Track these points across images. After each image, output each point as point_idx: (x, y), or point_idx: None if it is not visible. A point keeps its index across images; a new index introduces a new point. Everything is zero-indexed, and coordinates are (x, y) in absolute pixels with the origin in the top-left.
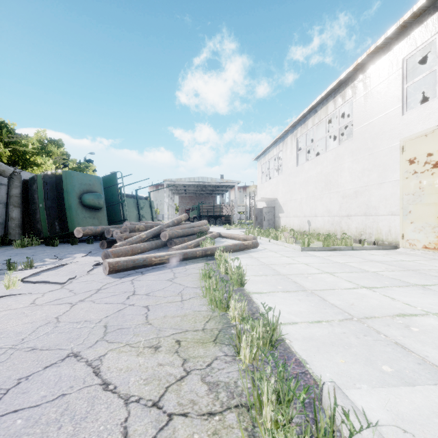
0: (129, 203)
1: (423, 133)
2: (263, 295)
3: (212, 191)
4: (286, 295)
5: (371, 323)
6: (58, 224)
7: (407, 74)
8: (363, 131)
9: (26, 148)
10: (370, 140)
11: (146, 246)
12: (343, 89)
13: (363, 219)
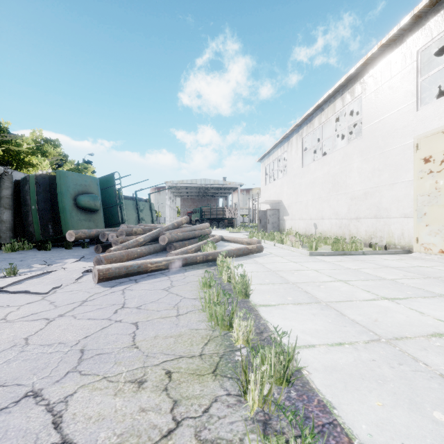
0: (128, 205)
1: (439, 129)
2: (272, 308)
3: (215, 194)
4: (298, 309)
5: (404, 346)
6: (52, 227)
7: (422, 67)
8: (374, 129)
9: (20, 148)
10: (381, 138)
11: (143, 250)
12: (351, 86)
13: (373, 222)
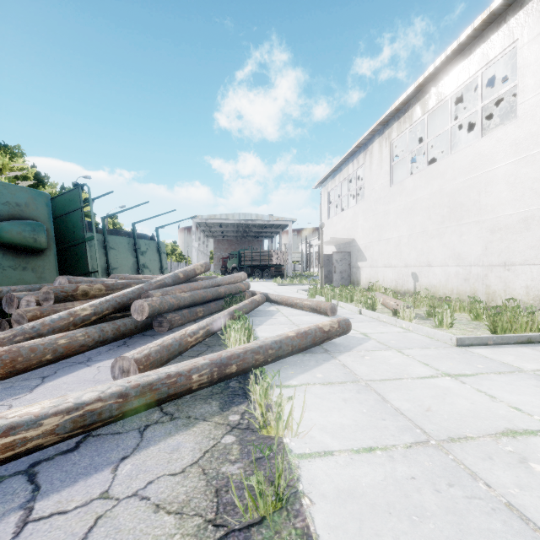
0: (120, 245)
1: None
2: None
3: (258, 234)
4: None
5: None
6: None
7: None
8: None
9: None
10: None
11: (80, 338)
12: (492, 34)
13: None
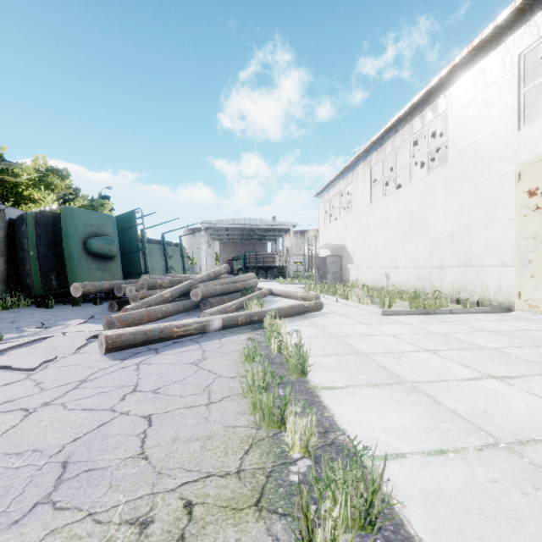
0: (154, 251)
1: None
2: (338, 392)
3: (262, 237)
4: (374, 393)
5: (535, 455)
6: (55, 278)
7: (525, 74)
8: (462, 155)
9: (17, 179)
10: (472, 166)
11: (170, 308)
12: (433, 100)
13: (461, 271)
